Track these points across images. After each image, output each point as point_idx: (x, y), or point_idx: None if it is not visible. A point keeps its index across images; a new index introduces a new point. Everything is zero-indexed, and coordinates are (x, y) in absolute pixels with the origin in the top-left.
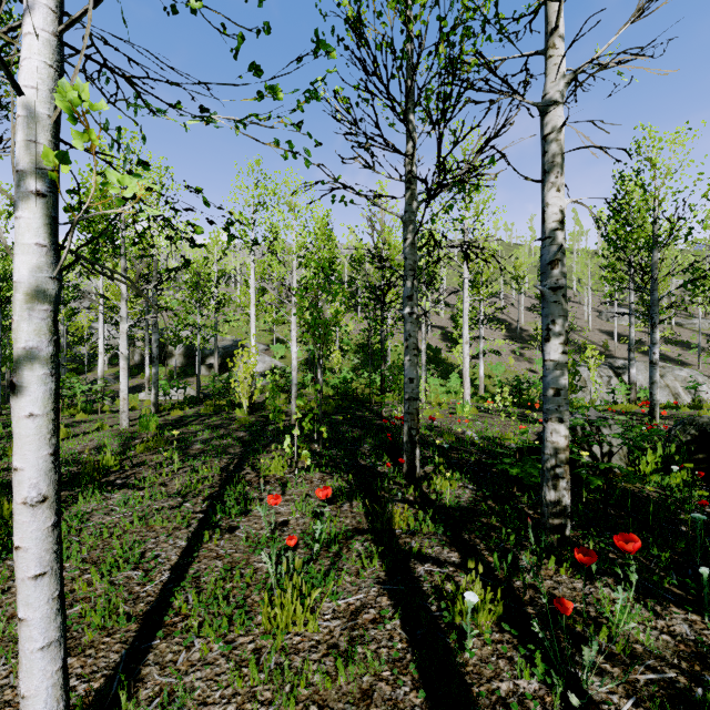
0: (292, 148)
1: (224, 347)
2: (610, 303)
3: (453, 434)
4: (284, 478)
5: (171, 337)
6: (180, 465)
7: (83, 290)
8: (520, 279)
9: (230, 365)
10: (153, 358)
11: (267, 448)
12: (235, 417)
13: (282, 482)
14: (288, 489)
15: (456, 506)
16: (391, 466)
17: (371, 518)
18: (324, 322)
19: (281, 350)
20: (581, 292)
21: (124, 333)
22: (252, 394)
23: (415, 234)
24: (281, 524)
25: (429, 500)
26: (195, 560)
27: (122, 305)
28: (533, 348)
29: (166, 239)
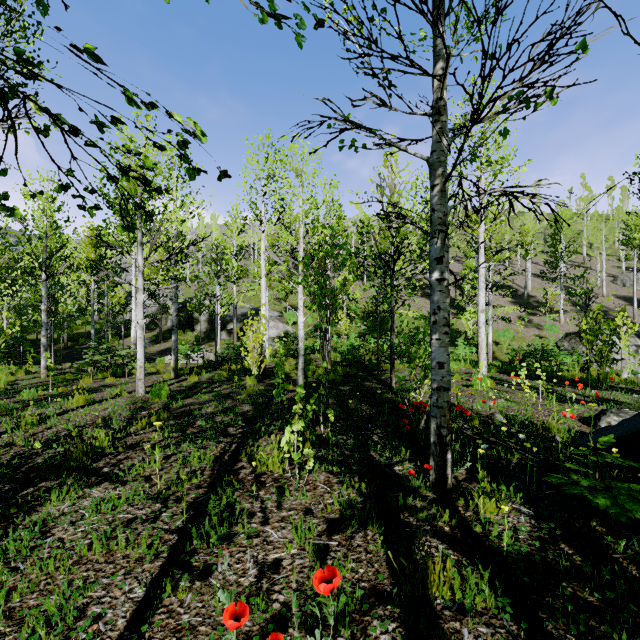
0: (274, 8)
1: (243, 314)
2: (625, 267)
3: (479, 419)
4: (283, 479)
5: (197, 306)
6: (174, 449)
7: (130, 265)
8: (528, 245)
9: (239, 334)
10: (173, 327)
11: (270, 429)
12: (245, 385)
13: (279, 484)
14: (286, 499)
15: (519, 556)
16: (412, 469)
17: (394, 567)
18: (331, 291)
19: (293, 316)
20: (592, 257)
21: (141, 304)
22: (262, 361)
23: (446, 178)
24: (271, 566)
25: (473, 535)
26: (146, 634)
27: (139, 277)
28: (542, 315)
29: (109, 180)
